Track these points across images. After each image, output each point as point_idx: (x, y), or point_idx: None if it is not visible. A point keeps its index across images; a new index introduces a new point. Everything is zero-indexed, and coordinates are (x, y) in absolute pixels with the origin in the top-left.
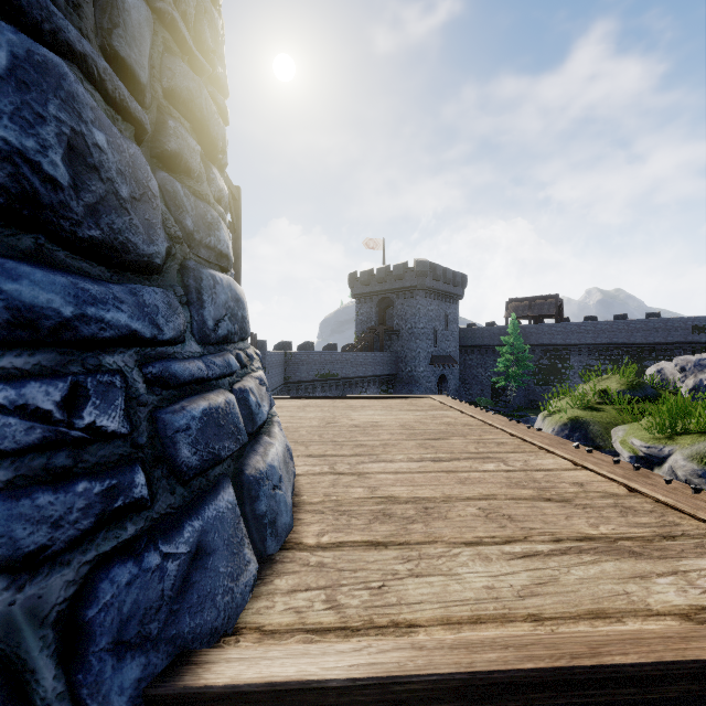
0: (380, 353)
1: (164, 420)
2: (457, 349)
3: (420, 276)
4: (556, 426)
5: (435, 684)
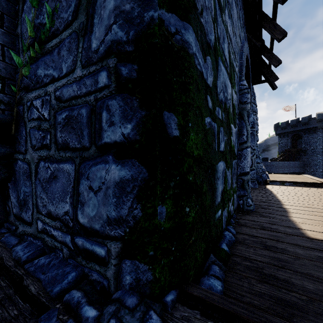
0: (292, 162)
1: (262, 168)
2: None
3: (320, 121)
4: None
5: (281, 181)
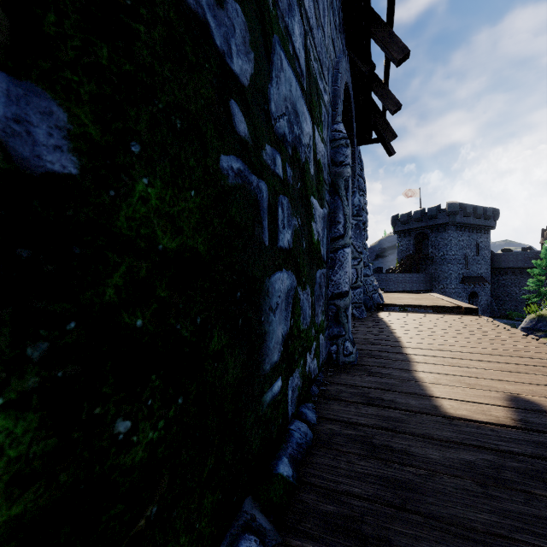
0: (416, 274)
1: (372, 284)
2: (488, 270)
3: (451, 215)
4: (527, 319)
5: (401, 305)
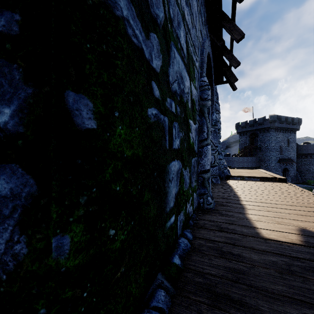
0: (250, 157)
1: (224, 164)
2: (295, 155)
3: (272, 122)
4: None
5: (240, 176)
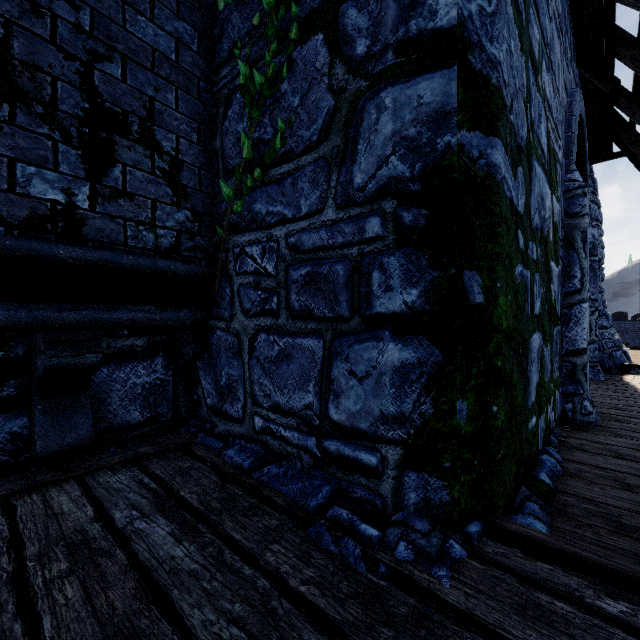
0: None
1: (612, 339)
2: None
3: None
4: None
5: None
